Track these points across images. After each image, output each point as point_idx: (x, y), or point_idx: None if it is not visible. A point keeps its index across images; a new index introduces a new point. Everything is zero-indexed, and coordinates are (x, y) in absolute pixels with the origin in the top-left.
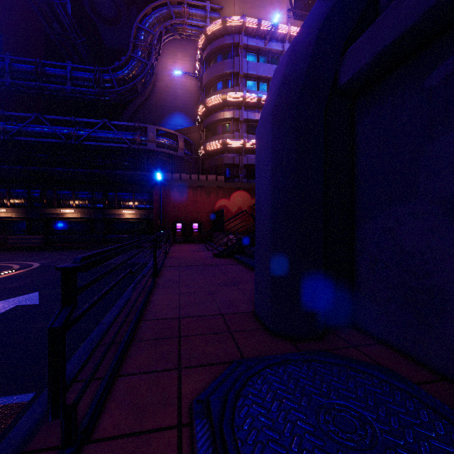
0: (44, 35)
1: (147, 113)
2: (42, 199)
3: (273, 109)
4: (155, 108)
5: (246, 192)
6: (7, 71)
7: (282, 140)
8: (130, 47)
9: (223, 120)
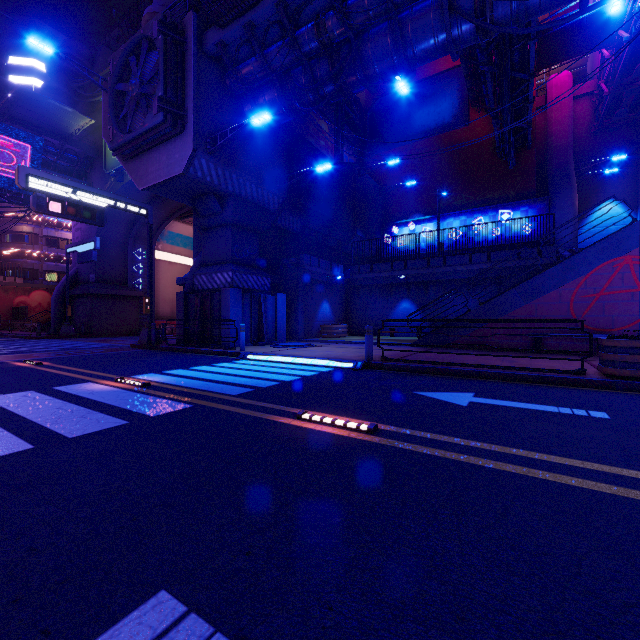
0: None
1: None
2: None
3: (54, 299)
4: None
5: (46, 292)
6: None
7: (56, 304)
8: None
9: (22, 232)
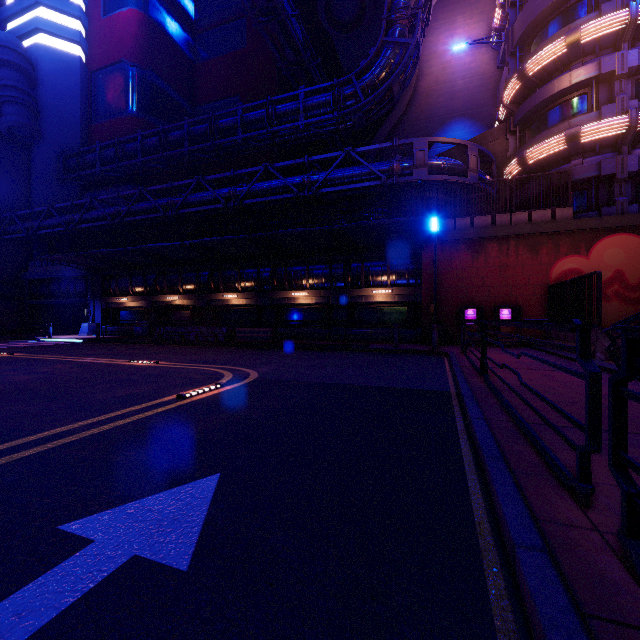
0: (277, 78)
1: (405, 137)
2: (272, 280)
3: None
4: (417, 124)
5: (636, 235)
6: (239, 125)
7: None
8: (382, 29)
9: (567, 91)
